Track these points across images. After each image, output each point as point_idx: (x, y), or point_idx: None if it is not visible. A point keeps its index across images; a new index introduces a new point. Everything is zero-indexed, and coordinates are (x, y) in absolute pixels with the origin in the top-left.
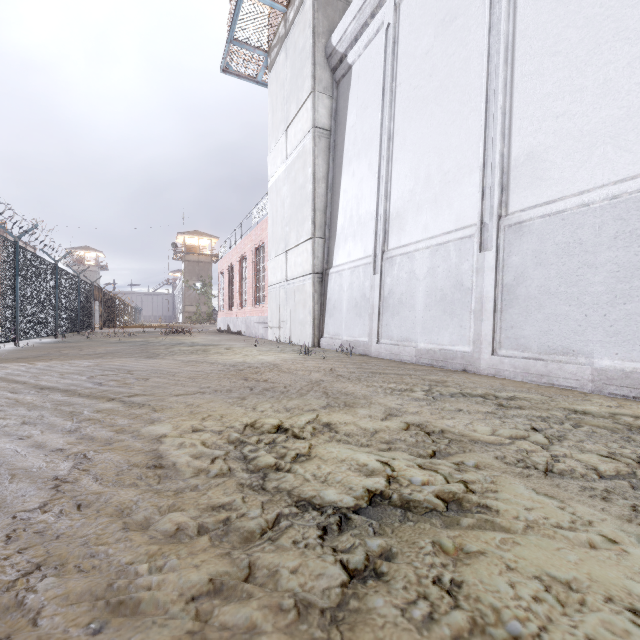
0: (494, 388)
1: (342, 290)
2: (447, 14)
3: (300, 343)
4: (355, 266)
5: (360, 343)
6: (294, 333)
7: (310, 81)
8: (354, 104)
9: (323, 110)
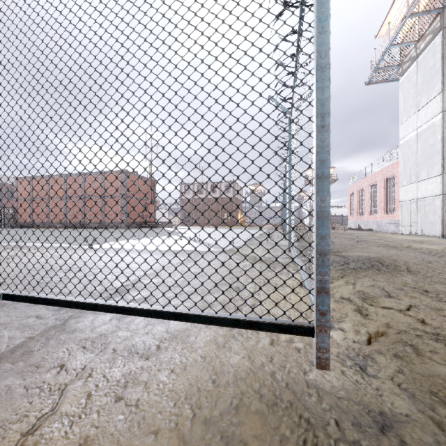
0: None
1: None
2: None
3: (430, 234)
4: None
5: None
6: (424, 229)
7: (439, 86)
8: None
9: None
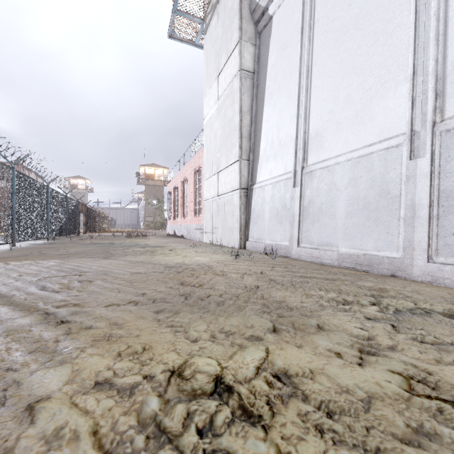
0: (450, 301)
1: (264, 202)
2: None
3: (229, 245)
4: (276, 181)
5: (281, 246)
6: (224, 237)
7: (237, 33)
8: (274, 47)
9: (248, 56)
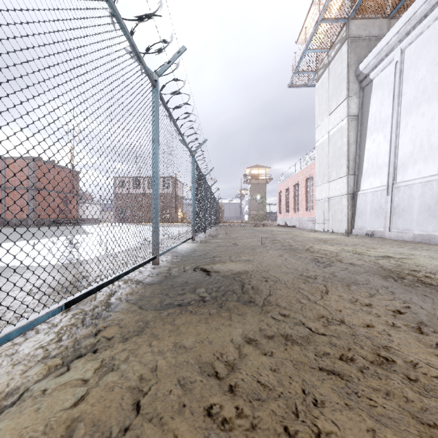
0: None
1: (366, 203)
2: (433, 61)
3: (338, 232)
4: (375, 191)
5: (378, 231)
6: (334, 226)
7: (345, 92)
8: (374, 101)
9: (353, 105)
